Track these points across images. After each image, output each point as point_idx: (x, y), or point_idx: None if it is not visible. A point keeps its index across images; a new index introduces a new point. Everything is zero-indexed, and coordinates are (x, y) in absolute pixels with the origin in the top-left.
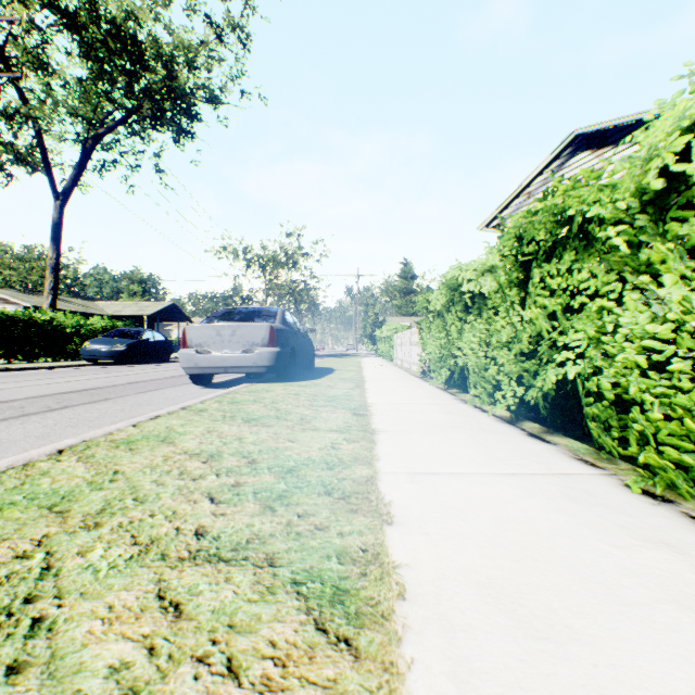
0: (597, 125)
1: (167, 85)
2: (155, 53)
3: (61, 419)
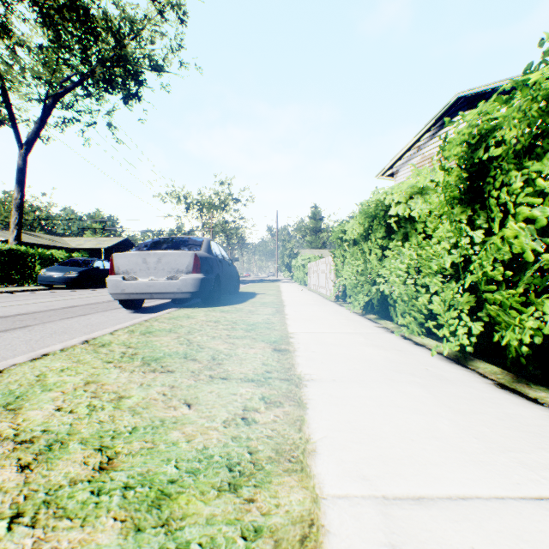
0: (477, 88)
1: (117, 54)
2: (105, 24)
3: None
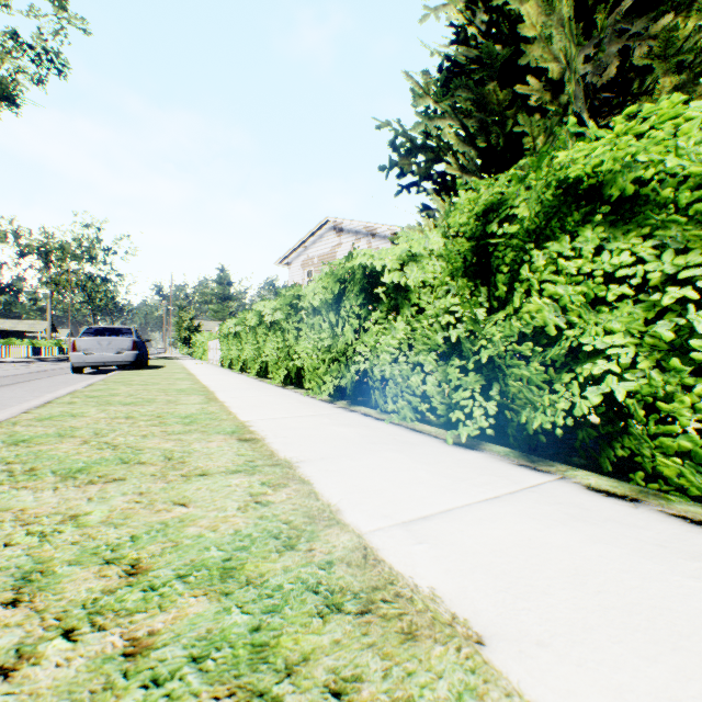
0: (337, 219)
1: None
2: None
3: (49, 382)
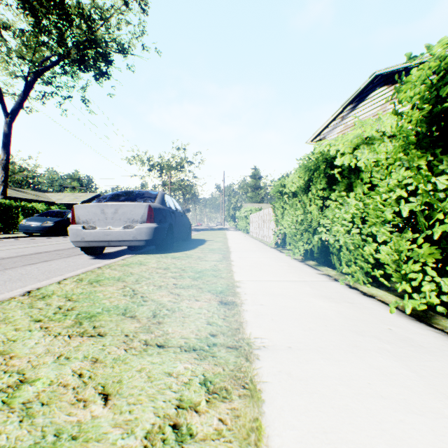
0: (392, 67)
1: (89, 38)
2: (78, 11)
3: None
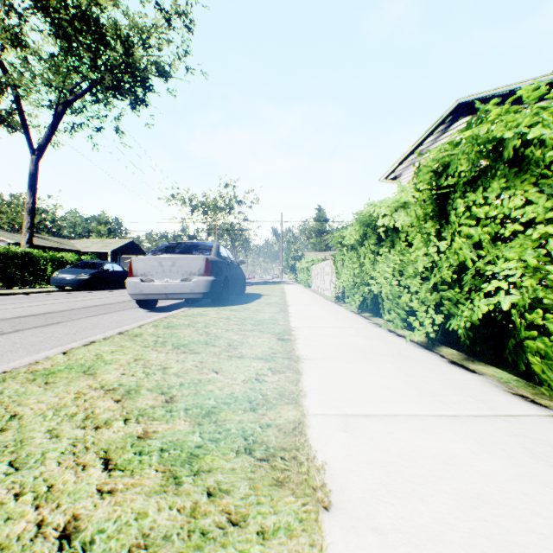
0: (477, 94)
1: (125, 61)
2: (114, 34)
3: (5, 344)
